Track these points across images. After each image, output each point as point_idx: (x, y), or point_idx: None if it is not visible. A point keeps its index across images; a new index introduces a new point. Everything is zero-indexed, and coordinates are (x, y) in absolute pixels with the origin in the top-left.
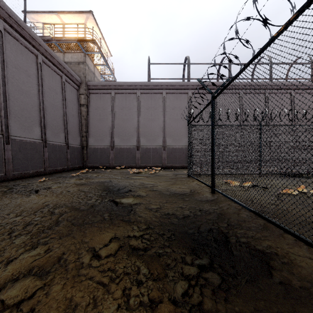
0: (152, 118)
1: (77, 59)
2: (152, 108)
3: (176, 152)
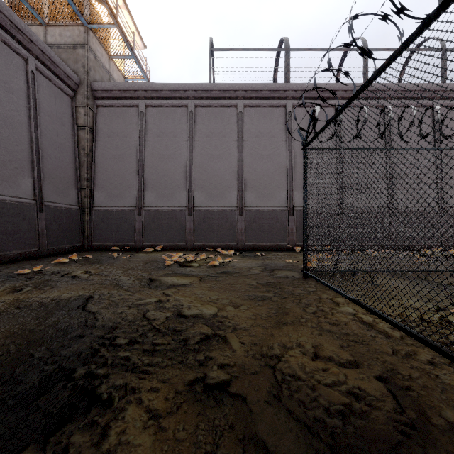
0: (217, 154)
1: (70, 39)
2: (217, 134)
3: (263, 218)
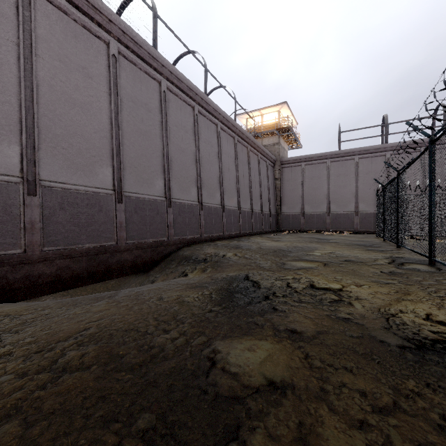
0: (343, 185)
1: (272, 142)
2: (343, 175)
3: (370, 217)
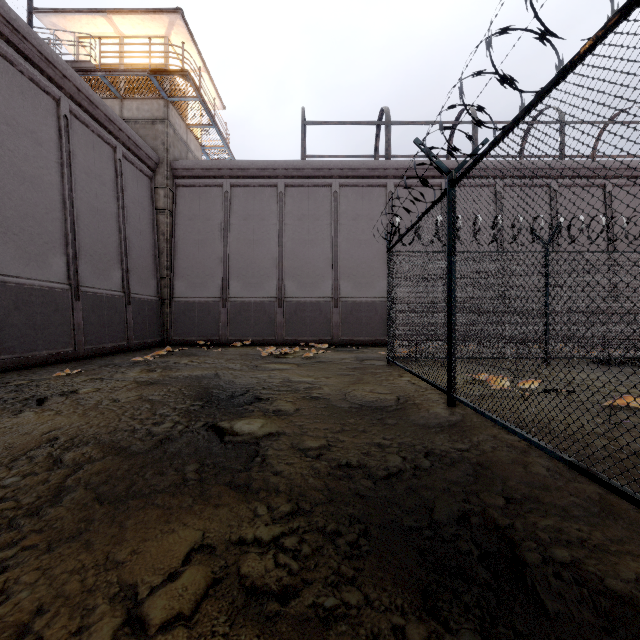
0: (310, 239)
1: (149, 113)
2: (310, 217)
3: (361, 311)
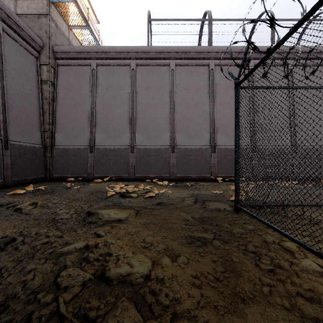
0: (154, 103)
1: (36, 10)
2: (154, 87)
3: (191, 155)
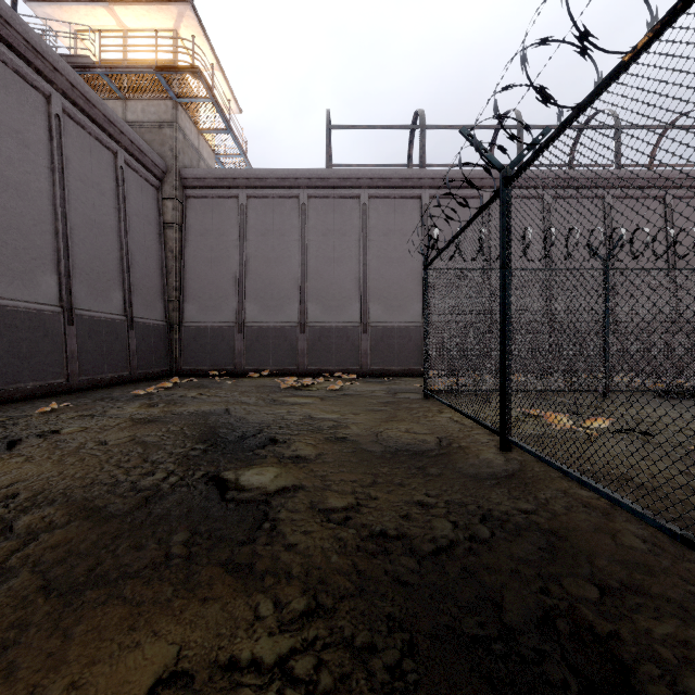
0: (336, 257)
1: (156, 116)
2: (336, 232)
3: (393, 337)
